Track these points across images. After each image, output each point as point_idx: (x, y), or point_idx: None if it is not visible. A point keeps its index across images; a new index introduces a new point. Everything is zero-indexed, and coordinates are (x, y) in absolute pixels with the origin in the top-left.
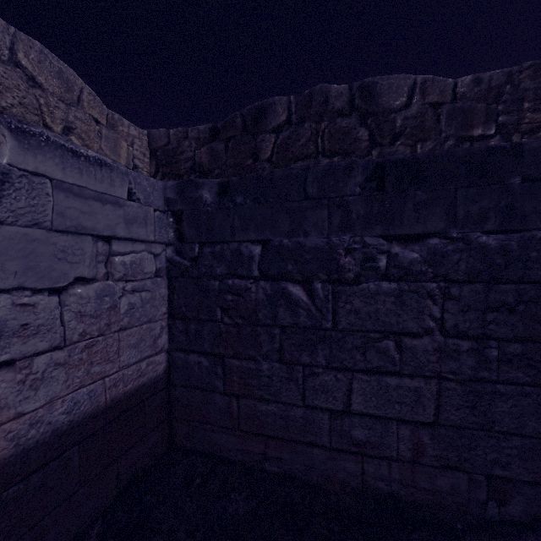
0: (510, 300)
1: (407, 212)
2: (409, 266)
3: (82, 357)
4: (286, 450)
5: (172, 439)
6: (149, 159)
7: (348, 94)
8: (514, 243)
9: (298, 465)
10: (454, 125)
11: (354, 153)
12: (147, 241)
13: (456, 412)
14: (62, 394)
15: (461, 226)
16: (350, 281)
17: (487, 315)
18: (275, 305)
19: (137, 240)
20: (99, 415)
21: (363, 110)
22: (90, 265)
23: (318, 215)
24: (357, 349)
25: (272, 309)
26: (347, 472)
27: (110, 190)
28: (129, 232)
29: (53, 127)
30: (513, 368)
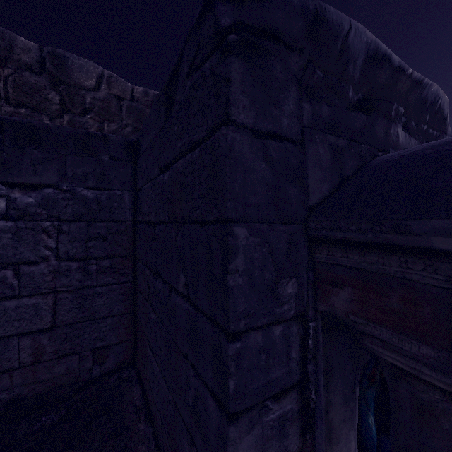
0: (104, 233)
1: (26, 165)
2: (27, 209)
3: None
4: None
5: None
6: None
7: (38, 53)
8: (105, 196)
9: None
10: (131, 117)
11: (45, 111)
12: None
13: (70, 314)
14: None
15: (71, 182)
16: None
17: (89, 243)
18: None
19: None
20: None
21: (54, 75)
22: None
23: None
24: None
25: None
26: None
27: None
28: None
29: None
30: (107, 275)
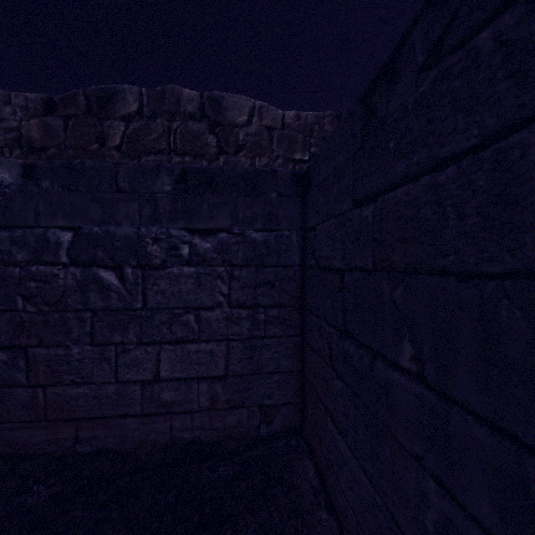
0: (271, 279)
1: (204, 211)
2: (205, 254)
3: None
4: (100, 428)
5: None
6: None
7: (199, 101)
8: (273, 238)
9: (113, 439)
10: (282, 147)
11: (204, 156)
12: None
13: (240, 364)
14: None
15: (242, 225)
16: (158, 267)
17: (258, 290)
18: (86, 290)
19: None
20: None
21: (212, 119)
22: None
23: (130, 207)
24: (165, 324)
25: (83, 295)
26: (158, 433)
27: None
28: None
29: None
30: (274, 326)
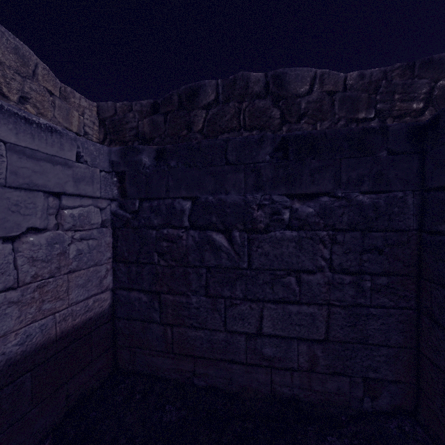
0: (379, 244)
1: (304, 176)
2: (306, 218)
3: (34, 296)
4: (211, 368)
5: (116, 363)
6: (98, 127)
7: (264, 80)
8: (382, 201)
9: (221, 379)
10: (344, 109)
11: (269, 128)
12: (94, 197)
13: (341, 331)
14: (15, 328)
15: (345, 188)
16: (261, 230)
17: (363, 256)
18: (202, 250)
19: (84, 196)
20: (50, 345)
21: (275, 94)
22: (41, 217)
23: (236, 177)
24: (267, 284)
25: (200, 253)
26: (259, 382)
27: (60, 153)
28: (78, 189)
29: (10, 96)
30: (381, 295)
